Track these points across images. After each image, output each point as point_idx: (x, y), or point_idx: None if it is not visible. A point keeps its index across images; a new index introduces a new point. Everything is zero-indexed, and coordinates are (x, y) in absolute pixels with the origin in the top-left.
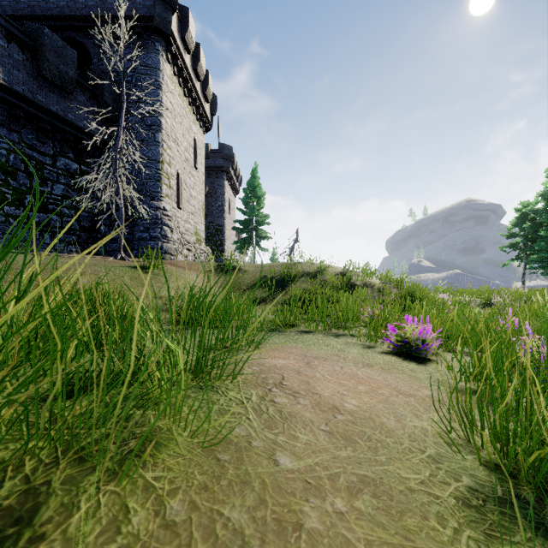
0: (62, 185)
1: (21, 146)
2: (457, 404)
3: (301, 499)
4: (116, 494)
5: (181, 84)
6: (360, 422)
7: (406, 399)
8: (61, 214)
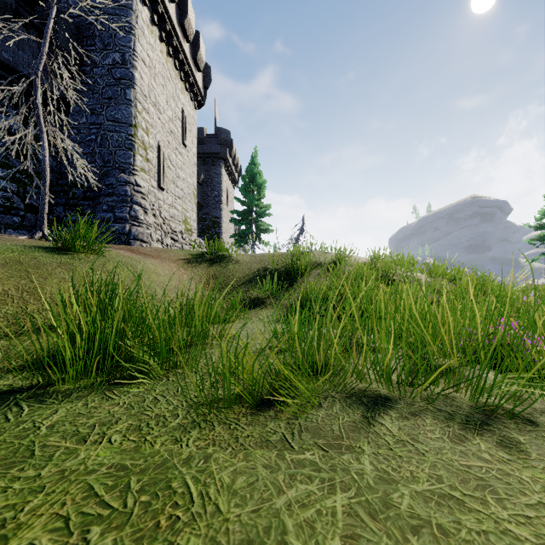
0: None
1: None
2: None
3: None
4: None
5: (163, 37)
6: None
7: None
8: None
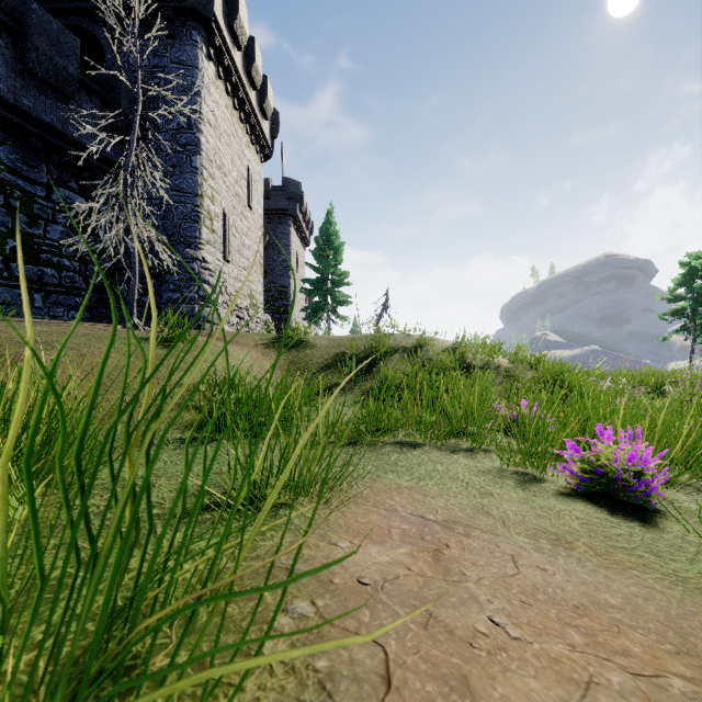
0: (61, 226)
1: None
2: None
3: None
4: None
5: (228, 91)
6: None
7: None
8: (59, 267)
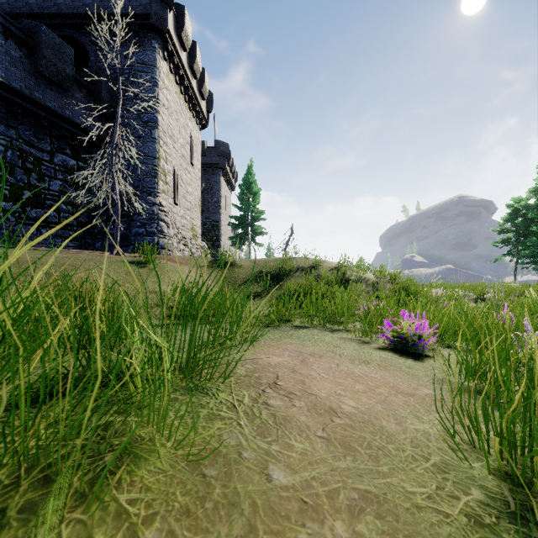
0: (60, 181)
1: (19, 143)
2: (461, 406)
3: (297, 524)
4: (82, 523)
5: (177, 81)
6: (359, 426)
7: (405, 399)
8: (58, 210)
